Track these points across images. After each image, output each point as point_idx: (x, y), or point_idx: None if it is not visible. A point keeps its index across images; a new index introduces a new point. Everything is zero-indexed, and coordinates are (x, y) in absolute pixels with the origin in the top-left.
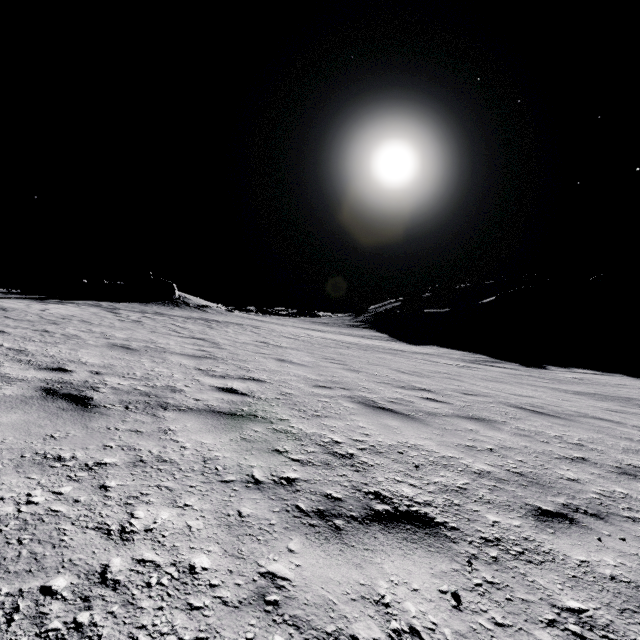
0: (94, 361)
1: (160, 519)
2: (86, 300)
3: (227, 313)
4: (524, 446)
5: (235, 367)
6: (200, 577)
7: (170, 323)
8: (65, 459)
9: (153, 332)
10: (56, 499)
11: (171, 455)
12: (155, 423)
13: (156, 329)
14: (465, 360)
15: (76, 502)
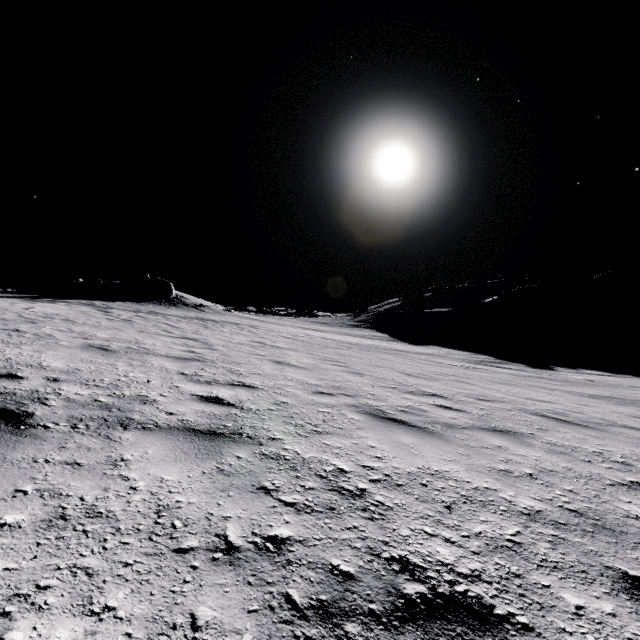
0: (57, 365)
1: None
2: (80, 299)
3: (225, 313)
4: (566, 468)
5: (225, 371)
6: None
7: (163, 322)
8: None
9: (141, 332)
10: None
11: (111, 504)
12: (105, 450)
13: (145, 328)
14: (470, 361)
15: None
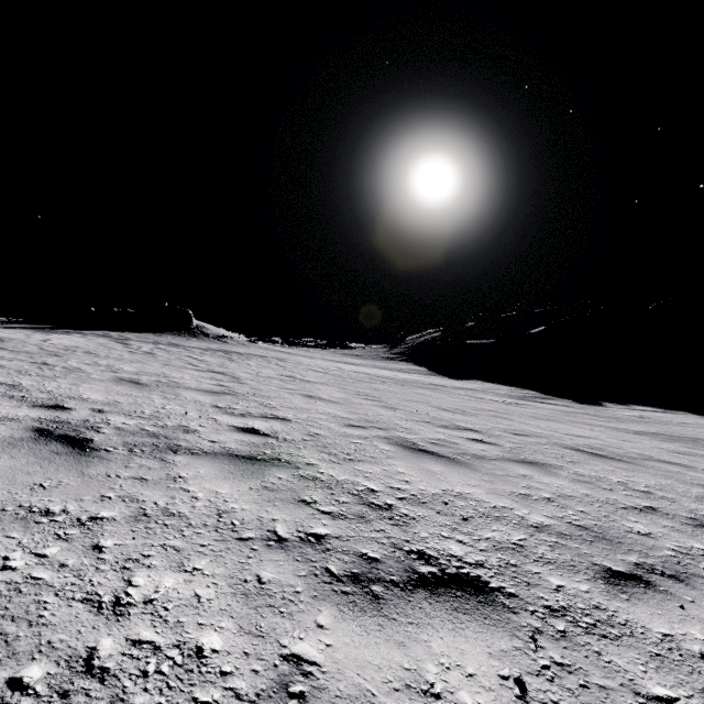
0: (97, 397)
1: (163, 587)
2: (93, 330)
3: (249, 344)
4: (585, 494)
5: (257, 404)
6: (209, 662)
7: (186, 355)
8: (54, 513)
9: (166, 365)
10: (38, 563)
11: (180, 507)
12: (163, 469)
13: (170, 362)
14: (513, 396)
15: (62, 567)
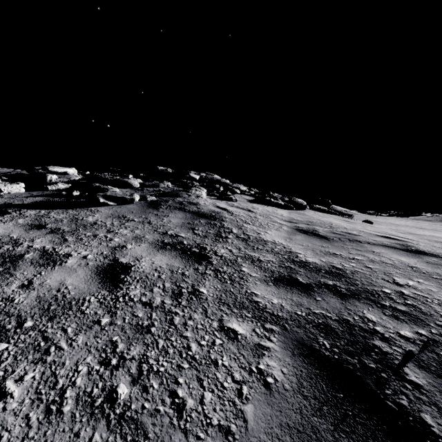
0: None
1: None
2: None
3: (358, 214)
4: None
5: None
6: None
7: None
8: None
9: None
10: None
11: None
12: None
13: None
14: None
15: None
